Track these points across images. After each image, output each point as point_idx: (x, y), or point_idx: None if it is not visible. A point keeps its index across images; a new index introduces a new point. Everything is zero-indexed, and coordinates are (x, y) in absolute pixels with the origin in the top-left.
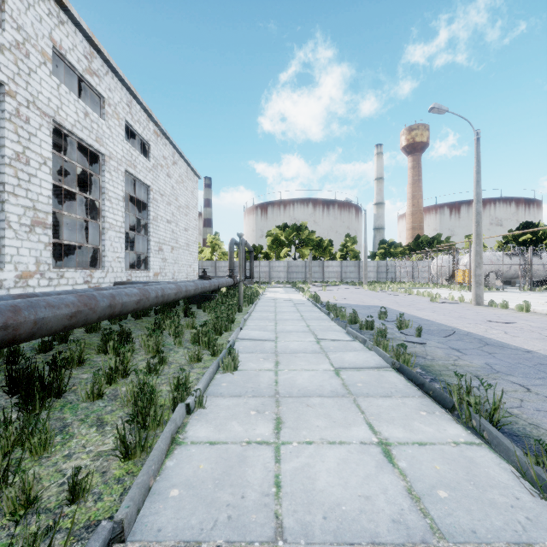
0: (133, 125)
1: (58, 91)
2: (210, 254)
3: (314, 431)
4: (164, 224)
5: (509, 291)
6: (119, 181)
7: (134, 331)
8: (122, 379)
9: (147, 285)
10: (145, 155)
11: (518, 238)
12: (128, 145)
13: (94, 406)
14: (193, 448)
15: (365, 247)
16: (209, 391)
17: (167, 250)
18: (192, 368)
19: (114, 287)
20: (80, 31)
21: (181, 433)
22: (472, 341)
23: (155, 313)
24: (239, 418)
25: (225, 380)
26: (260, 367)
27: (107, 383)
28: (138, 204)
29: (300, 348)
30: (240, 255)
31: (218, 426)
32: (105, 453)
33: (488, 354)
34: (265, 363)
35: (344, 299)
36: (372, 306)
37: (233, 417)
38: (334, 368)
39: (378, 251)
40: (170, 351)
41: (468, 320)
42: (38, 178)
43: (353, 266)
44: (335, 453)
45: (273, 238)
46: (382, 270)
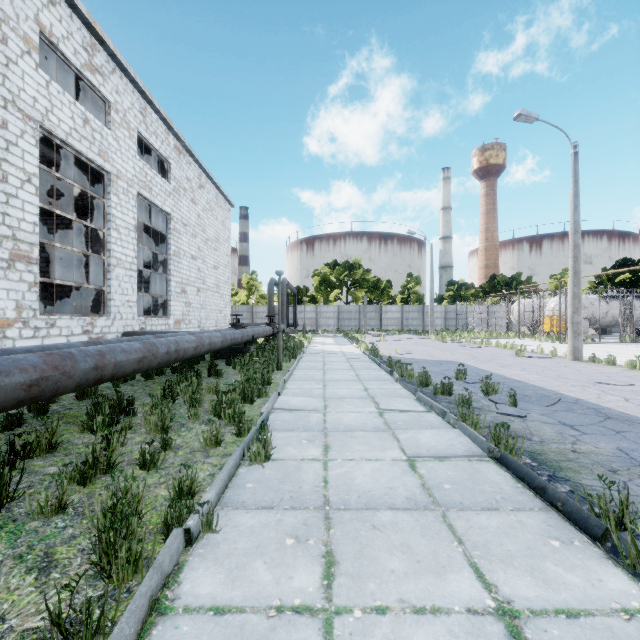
0: (148, 137)
1: (47, 89)
2: (246, 297)
3: (388, 582)
4: (188, 260)
5: (608, 342)
6: (129, 206)
7: (140, 396)
8: (104, 475)
9: (159, 337)
10: (164, 175)
11: (614, 277)
12: (142, 162)
13: (48, 527)
14: (186, 622)
15: (431, 289)
16: (227, 499)
17: (192, 293)
18: (207, 457)
19: (112, 340)
20: (78, 15)
21: (171, 587)
22: (586, 412)
23: (172, 371)
24: (268, 553)
25: (251, 478)
26: (302, 454)
27: (79, 483)
28: (155, 236)
29: (357, 423)
30: (279, 298)
31: (232, 570)
32: (33, 635)
33: (615, 433)
34: (309, 448)
35: (407, 352)
36: (444, 361)
37: (258, 551)
38: (407, 457)
39: (446, 294)
40: (181, 428)
41: (571, 380)
42: (20, 199)
43: (416, 311)
44: (427, 636)
45: (321, 278)
46: (451, 316)
